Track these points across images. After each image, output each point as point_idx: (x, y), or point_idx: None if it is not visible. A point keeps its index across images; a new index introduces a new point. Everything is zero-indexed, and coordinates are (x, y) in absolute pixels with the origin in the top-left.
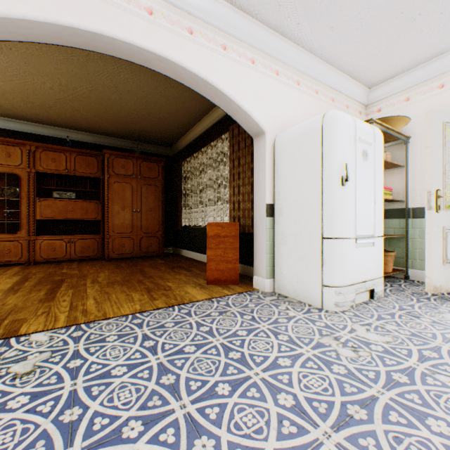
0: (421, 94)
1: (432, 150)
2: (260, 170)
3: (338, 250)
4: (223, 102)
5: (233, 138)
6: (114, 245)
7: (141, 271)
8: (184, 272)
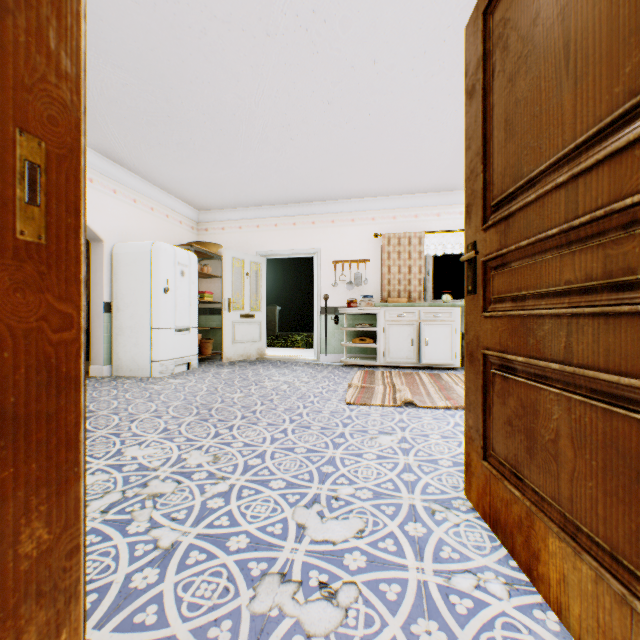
0: (231, 229)
1: (227, 274)
2: (99, 272)
3: (163, 336)
4: None
5: None
6: None
7: None
8: None
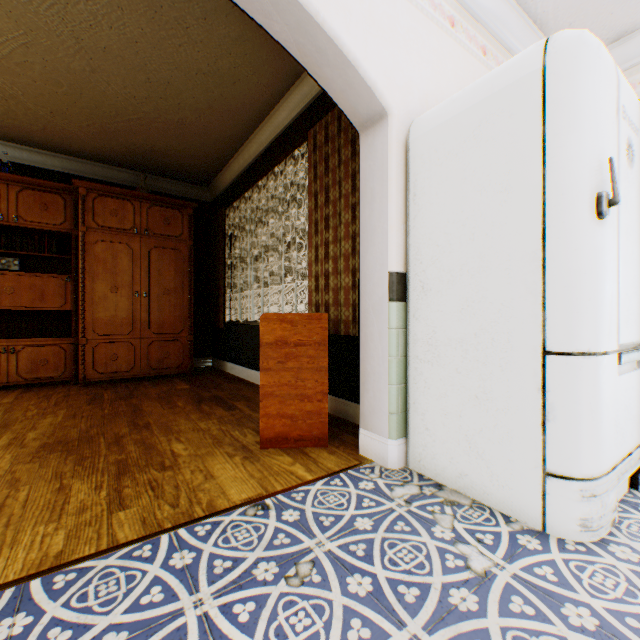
0: None
1: None
2: (375, 199)
3: (589, 385)
4: (294, 28)
5: (316, 150)
6: (97, 356)
7: (135, 410)
8: (219, 412)
